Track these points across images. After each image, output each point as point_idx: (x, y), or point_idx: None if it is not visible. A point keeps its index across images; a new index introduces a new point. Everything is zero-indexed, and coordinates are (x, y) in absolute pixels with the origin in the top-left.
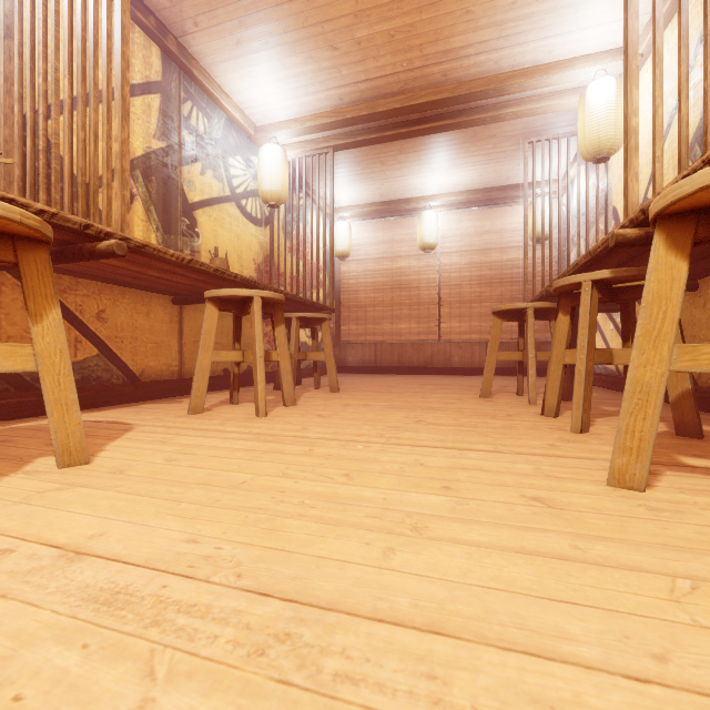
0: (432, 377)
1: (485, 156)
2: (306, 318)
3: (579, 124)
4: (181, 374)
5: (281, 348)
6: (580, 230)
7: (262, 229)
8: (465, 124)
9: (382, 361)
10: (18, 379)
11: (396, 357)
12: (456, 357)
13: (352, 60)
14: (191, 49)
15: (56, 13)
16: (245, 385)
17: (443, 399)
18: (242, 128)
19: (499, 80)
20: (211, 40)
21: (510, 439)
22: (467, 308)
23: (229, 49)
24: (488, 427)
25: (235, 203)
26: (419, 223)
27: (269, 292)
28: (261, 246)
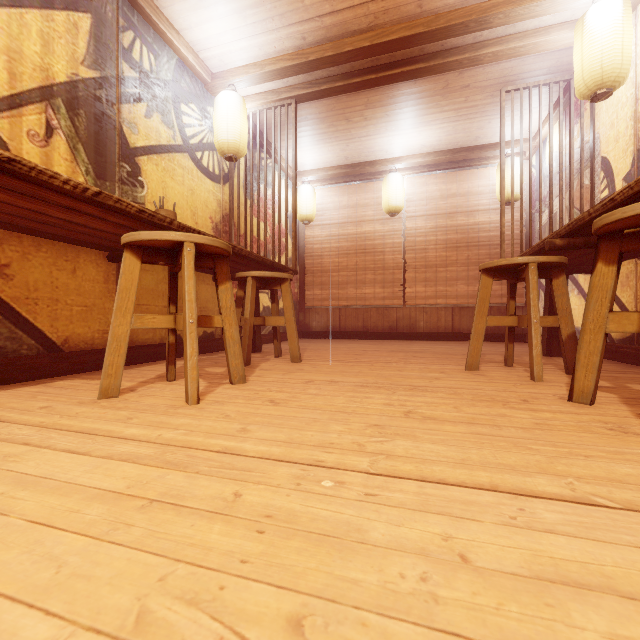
0: (398, 343)
1: (455, 112)
2: (264, 279)
3: (576, 56)
4: None
5: (226, 312)
6: (555, 189)
7: (220, 185)
8: (439, 68)
9: (346, 326)
10: None
11: (361, 322)
12: (421, 322)
13: None
14: None
15: None
16: (200, 353)
17: (423, 373)
18: (196, 73)
19: (482, 9)
20: None
21: (576, 460)
22: (433, 273)
23: None
24: (516, 427)
25: (189, 154)
26: (385, 186)
27: (205, 237)
28: (219, 204)
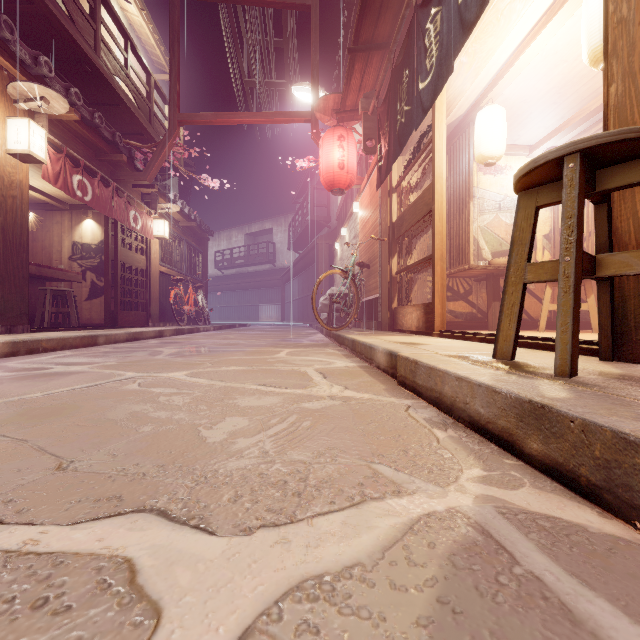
0: None
1: None
2: None
3: None
4: None
5: None
6: None
7: None
8: None
9: None
10: None
11: None
12: None
13: None
14: None
15: None
16: None
17: None
18: None
19: None
20: None
21: None
22: None
23: None
24: None
25: None
26: None
27: None
28: None
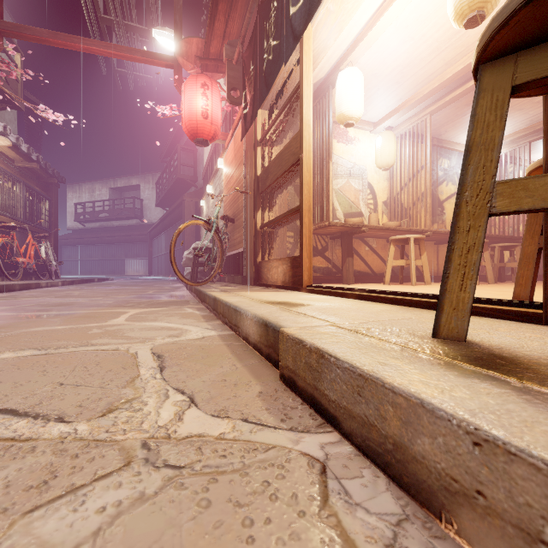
0: None
1: None
2: (505, 246)
3: None
4: (437, 273)
5: (486, 260)
6: None
7: None
8: None
9: None
10: (393, 272)
11: None
12: None
13: (535, 108)
14: (442, 138)
15: (408, 169)
16: None
17: None
18: None
19: None
20: (452, 132)
21: None
22: None
23: (460, 131)
24: None
25: None
26: None
27: None
28: None
